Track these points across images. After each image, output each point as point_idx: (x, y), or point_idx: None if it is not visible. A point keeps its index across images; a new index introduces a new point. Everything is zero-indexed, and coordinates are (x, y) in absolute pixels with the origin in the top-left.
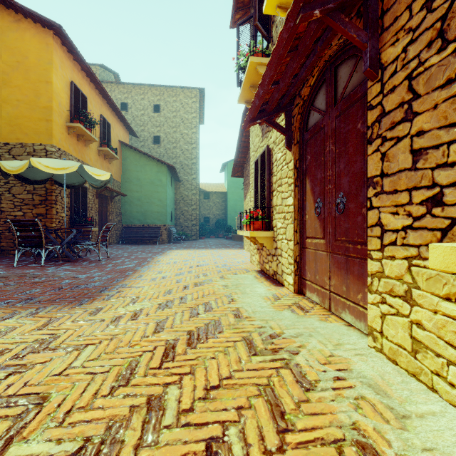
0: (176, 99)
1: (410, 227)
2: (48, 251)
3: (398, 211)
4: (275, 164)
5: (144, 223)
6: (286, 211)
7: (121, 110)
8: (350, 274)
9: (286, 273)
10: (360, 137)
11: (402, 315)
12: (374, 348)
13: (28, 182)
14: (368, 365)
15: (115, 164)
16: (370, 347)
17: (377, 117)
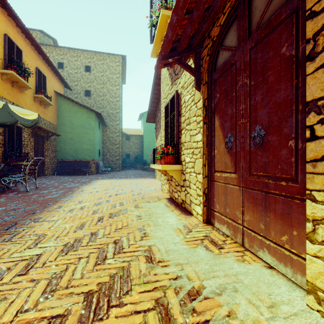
0: (103, 62)
1: None
2: None
3: None
4: (183, 106)
5: (76, 158)
6: (194, 147)
7: (58, 68)
8: (270, 212)
9: (194, 203)
10: (285, 61)
11: None
12: (318, 312)
13: None
14: None
15: (51, 109)
16: (312, 308)
17: None
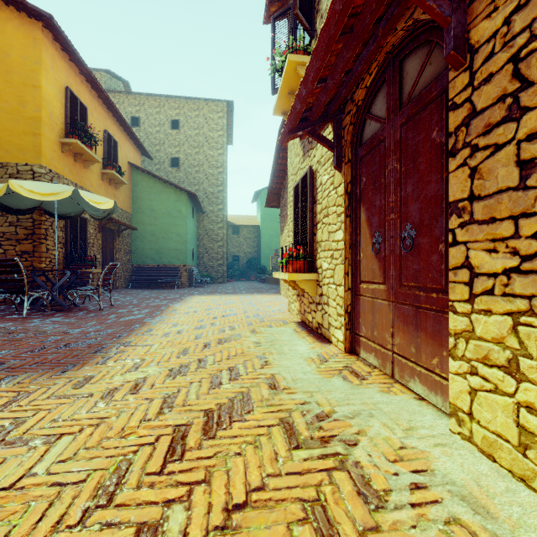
0: (199, 113)
1: (515, 270)
2: (32, 298)
3: (497, 248)
4: (320, 189)
5: (160, 263)
6: (334, 248)
7: (132, 126)
8: (421, 331)
9: (334, 326)
10: (435, 149)
11: (504, 393)
12: (459, 435)
13: (9, 211)
14: (454, 463)
15: (124, 190)
16: (453, 432)
17: (464, 118)
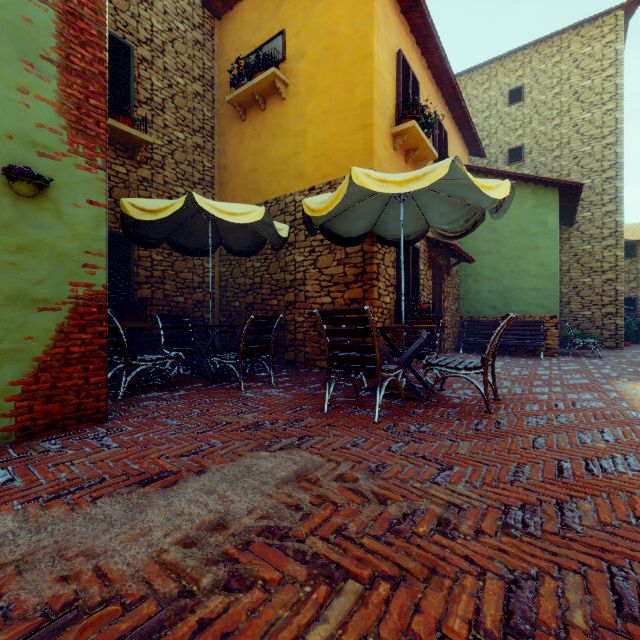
0: (560, 58)
1: None
2: (384, 384)
3: None
4: None
5: (505, 313)
6: None
7: None
8: None
9: None
10: None
11: None
12: None
13: (339, 241)
14: None
15: None
16: None
17: None
